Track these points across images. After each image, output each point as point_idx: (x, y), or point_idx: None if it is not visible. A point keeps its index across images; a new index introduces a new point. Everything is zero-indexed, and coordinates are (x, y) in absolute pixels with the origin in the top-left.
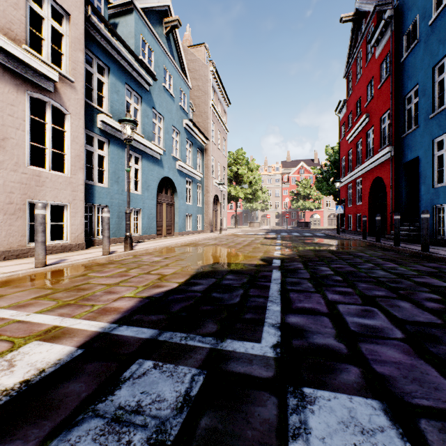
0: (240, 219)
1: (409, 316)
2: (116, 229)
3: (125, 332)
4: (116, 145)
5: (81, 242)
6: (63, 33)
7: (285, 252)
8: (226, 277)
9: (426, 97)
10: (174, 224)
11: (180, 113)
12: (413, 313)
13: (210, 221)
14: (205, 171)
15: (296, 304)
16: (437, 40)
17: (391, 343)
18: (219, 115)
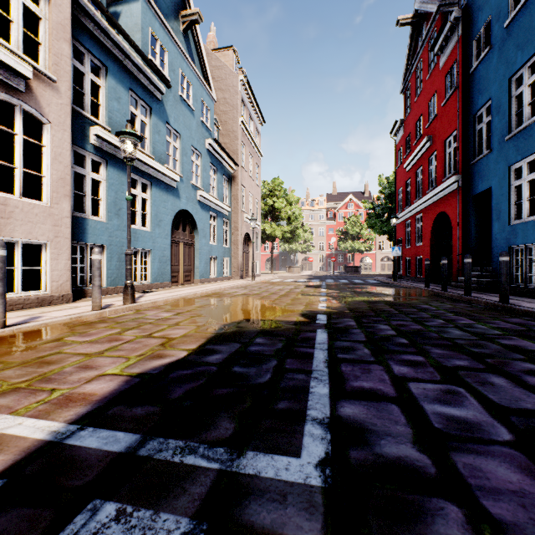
0: (276, 263)
1: (510, 400)
2: (117, 276)
3: (87, 441)
4: (116, 168)
5: (67, 292)
6: (41, 15)
7: (332, 304)
8: (255, 340)
9: (500, 115)
10: (194, 268)
11: (202, 131)
12: (515, 396)
13: (239, 266)
14: (233, 204)
15: (351, 383)
16: (515, 45)
17: (499, 453)
18: (250, 135)
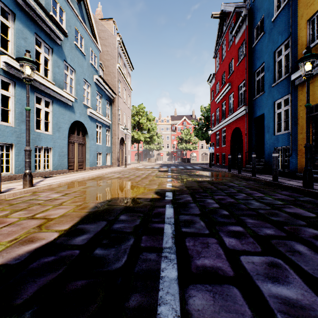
0: (141, 156)
1: None
2: (24, 166)
3: None
4: (23, 88)
5: None
6: None
7: (175, 184)
8: (119, 217)
9: (269, 72)
10: (86, 160)
11: (91, 70)
12: None
13: (117, 158)
14: (113, 119)
15: (195, 262)
16: (277, 32)
17: None
18: (124, 76)
